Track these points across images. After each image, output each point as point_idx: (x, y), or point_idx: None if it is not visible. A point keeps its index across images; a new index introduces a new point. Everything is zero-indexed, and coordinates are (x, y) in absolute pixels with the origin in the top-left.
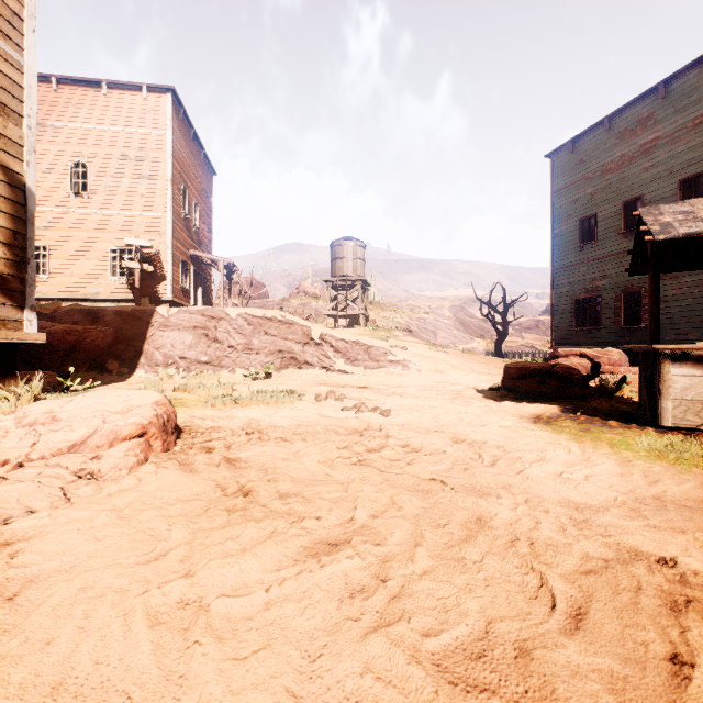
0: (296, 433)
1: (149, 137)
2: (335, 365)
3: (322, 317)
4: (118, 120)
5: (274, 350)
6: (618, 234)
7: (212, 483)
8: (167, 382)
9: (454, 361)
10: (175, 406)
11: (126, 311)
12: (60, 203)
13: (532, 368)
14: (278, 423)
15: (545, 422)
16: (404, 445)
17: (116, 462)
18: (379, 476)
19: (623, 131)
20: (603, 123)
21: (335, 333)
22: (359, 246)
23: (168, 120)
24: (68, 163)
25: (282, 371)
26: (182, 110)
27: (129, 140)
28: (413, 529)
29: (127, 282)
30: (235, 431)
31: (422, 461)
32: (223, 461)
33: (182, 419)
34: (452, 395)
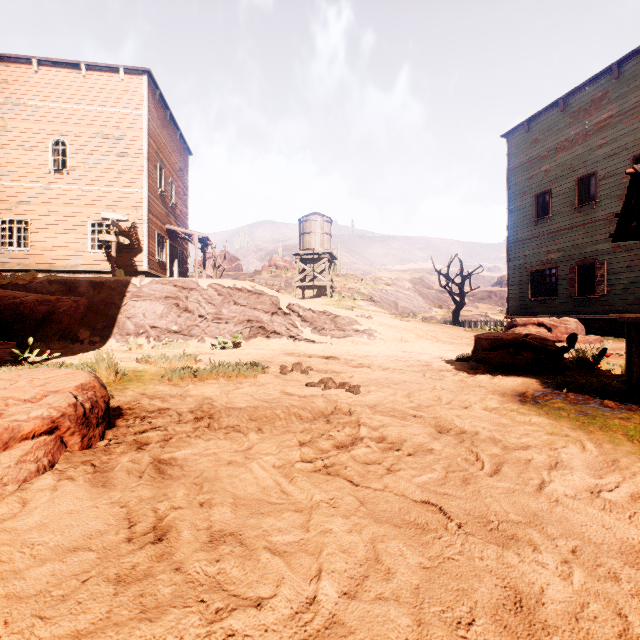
0: (252, 418)
1: (126, 117)
2: (302, 334)
3: (291, 289)
4: (96, 100)
5: (243, 320)
6: (573, 209)
7: (121, 511)
8: (135, 352)
9: (418, 331)
10: (129, 381)
11: (100, 282)
12: (41, 179)
13: (505, 339)
14: (235, 403)
15: (532, 401)
16: (380, 438)
17: (1, 475)
18: (352, 495)
19: (577, 110)
20: (558, 104)
21: (303, 303)
22: (326, 222)
23: (144, 100)
24: (49, 141)
25: (251, 340)
26: (158, 92)
27: (106, 119)
28: (417, 636)
29: (105, 255)
30: (183, 414)
31: (406, 467)
32: (150, 468)
33: (129, 398)
34: (421, 367)
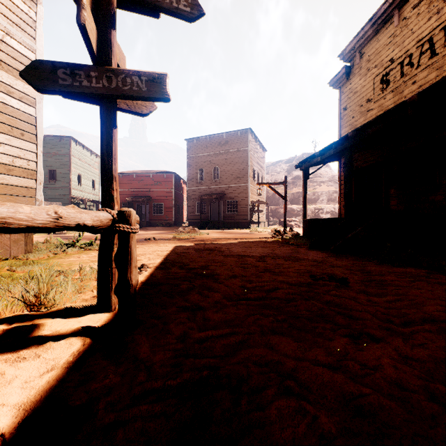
0: None
1: None
2: None
3: None
4: None
5: None
6: None
7: None
8: None
9: None
10: None
11: None
12: None
13: None
14: None
15: None
16: None
17: None
18: None
19: None
20: None
21: None
22: None
23: None
24: None
25: None
26: None
27: None
28: None
29: None
30: None
31: None
32: None
33: None
34: None
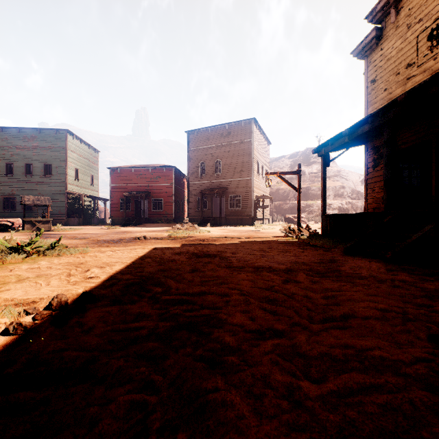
0: None
1: None
2: None
3: None
4: None
5: None
6: (24, 175)
7: None
8: None
9: None
10: None
11: None
12: None
13: None
14: None
15: (3, 233)
16: None
17: None
18: None
19: (26, 136)
20: (17, 129)
21: None
22: None
23: None
24: None
25: None
26: None
27: None
28: None
29: None
30: None
31: None
32: None
33: None
34: None
